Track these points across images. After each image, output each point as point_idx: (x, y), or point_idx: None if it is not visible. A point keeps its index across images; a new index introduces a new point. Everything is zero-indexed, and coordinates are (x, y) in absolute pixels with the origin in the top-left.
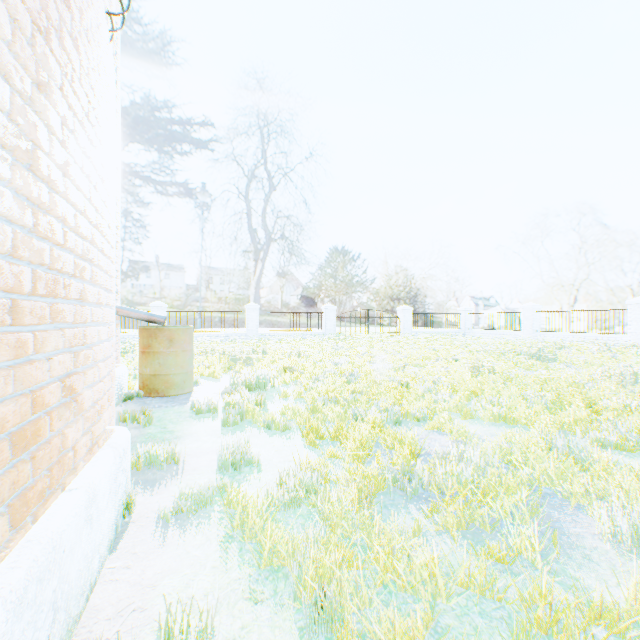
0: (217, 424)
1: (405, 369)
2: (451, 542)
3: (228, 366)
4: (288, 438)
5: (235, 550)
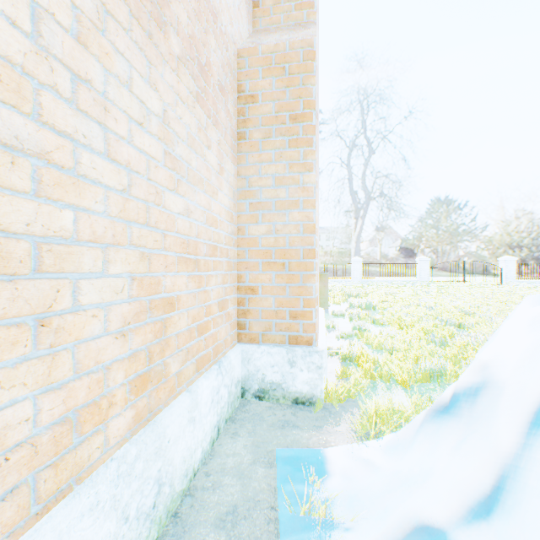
0: (346, 320)
1: (480, 307)
2: (442, 346)
3: (344, 298)
4: (383, 327)
5: (363, 345)
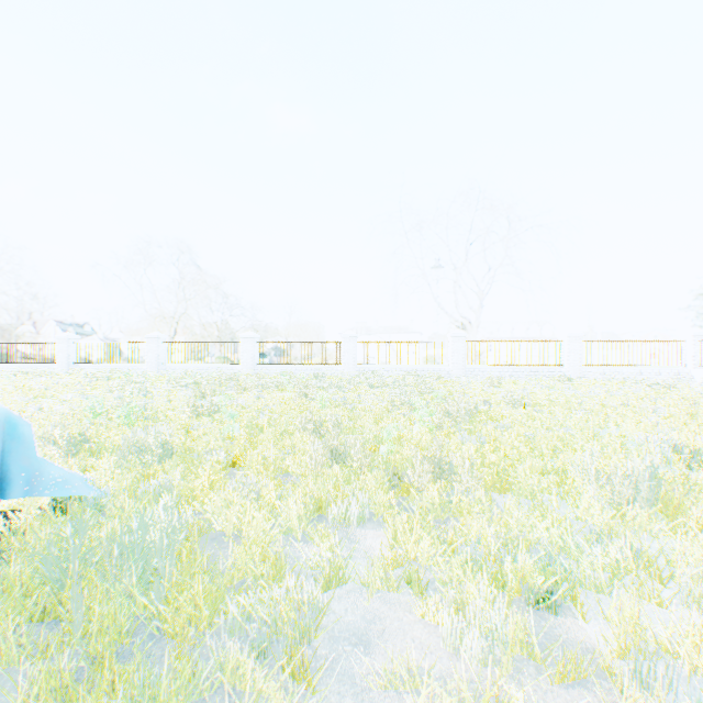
0: None
1: None
2: None
3: None
4: None
5: None
